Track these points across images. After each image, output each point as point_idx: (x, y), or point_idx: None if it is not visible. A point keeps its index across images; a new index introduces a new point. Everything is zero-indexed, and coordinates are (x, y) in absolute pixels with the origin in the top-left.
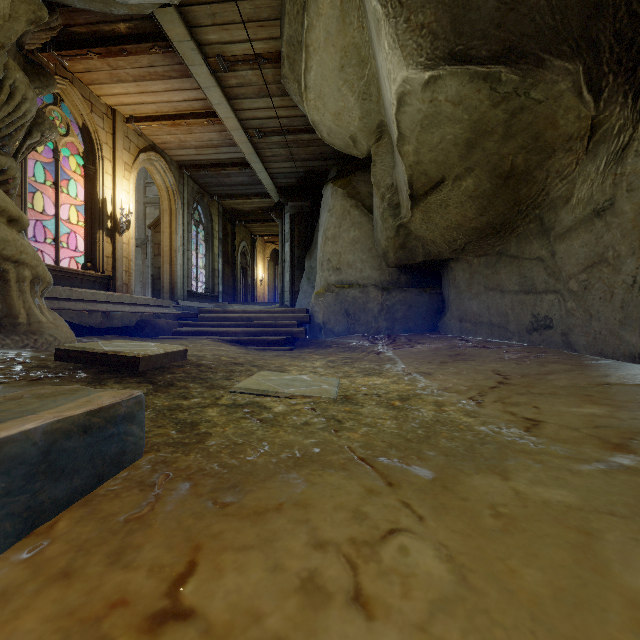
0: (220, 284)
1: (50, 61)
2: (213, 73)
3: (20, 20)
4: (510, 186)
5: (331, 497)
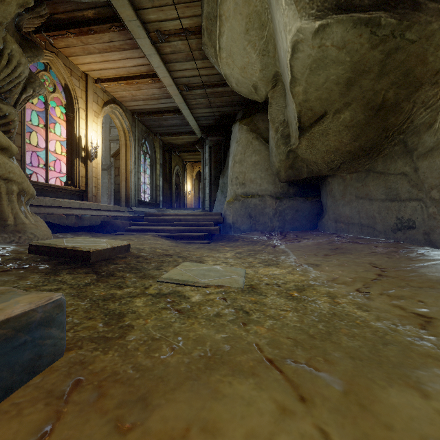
0: (161, 195)
1: (41, 40)
2: (153, 44)
3: (12, 4)
4: (380, 116)
5: (242, 418)
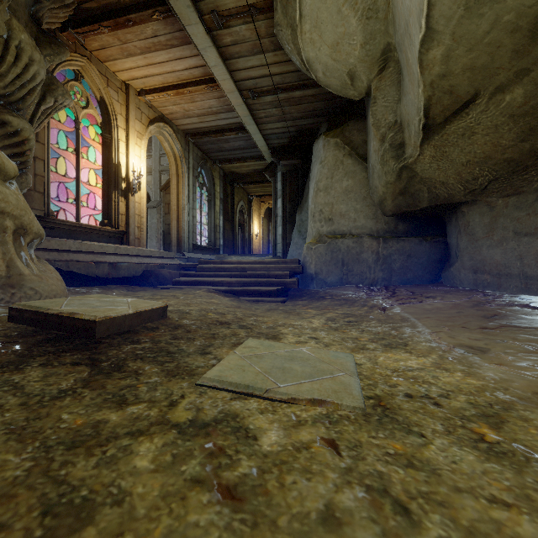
0: (221, 238)
1: (70, 40)
2: (209, 32)
3: None
4: None
5: None
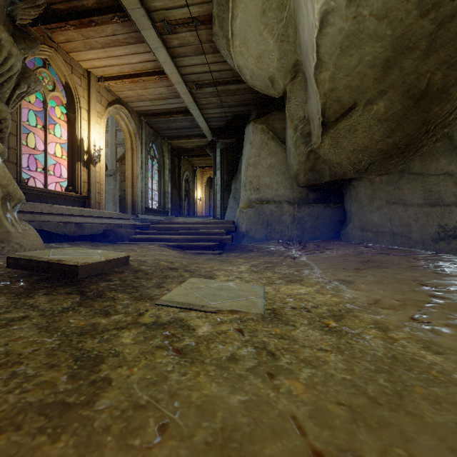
0: (169, 202)
1: (39, 34)
2: (160, 36)
3: None
4: (421, 106)
5: None
